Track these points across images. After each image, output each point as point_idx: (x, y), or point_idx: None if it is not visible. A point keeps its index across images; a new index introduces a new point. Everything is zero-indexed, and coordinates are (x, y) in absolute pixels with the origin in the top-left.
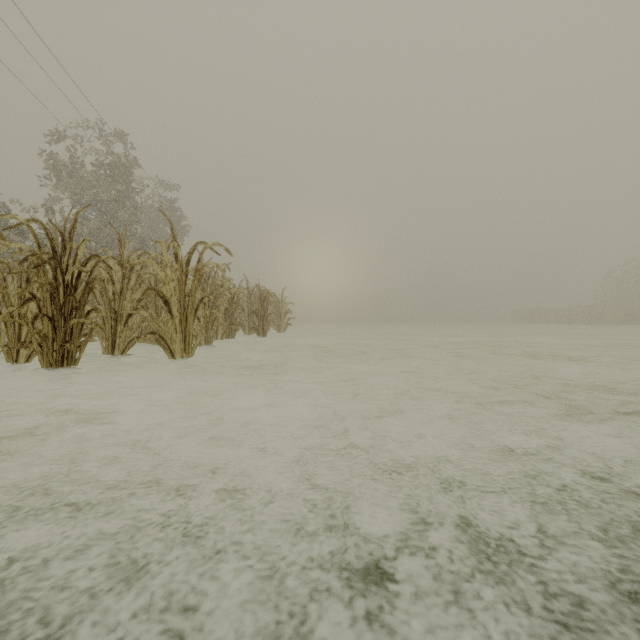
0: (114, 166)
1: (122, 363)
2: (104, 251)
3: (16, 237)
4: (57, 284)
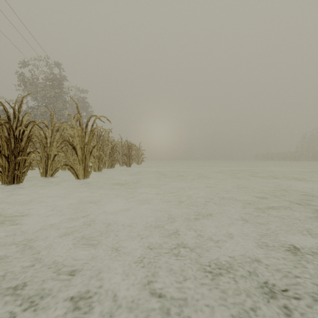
0: (53, 80)
1: (52, 181)
2: (48, 123)
3: (2, 116)
4: (10, 137)
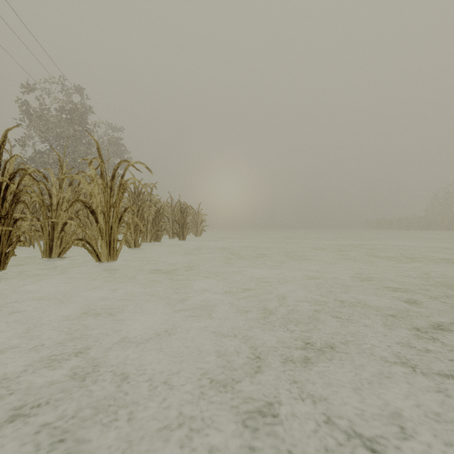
0: (72, 111)
1: (62, 263)
2: None
3: None
4: None
